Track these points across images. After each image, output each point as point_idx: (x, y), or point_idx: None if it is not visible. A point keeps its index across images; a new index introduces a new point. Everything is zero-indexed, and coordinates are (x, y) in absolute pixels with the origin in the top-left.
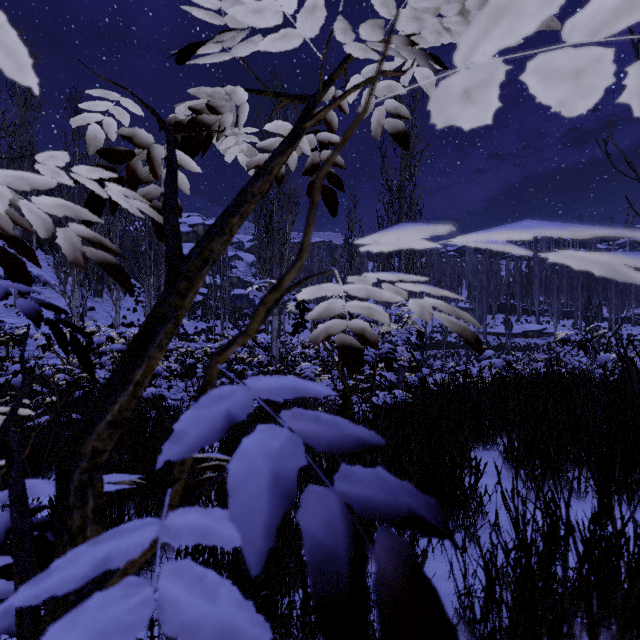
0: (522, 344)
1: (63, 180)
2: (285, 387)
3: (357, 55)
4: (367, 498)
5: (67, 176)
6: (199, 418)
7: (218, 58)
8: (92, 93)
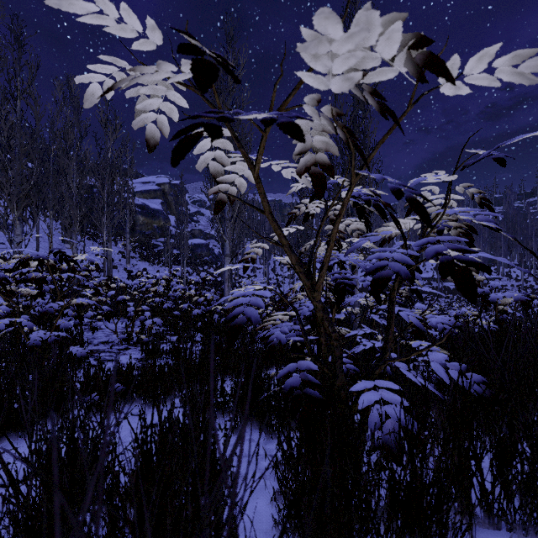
0: (451, 288)
1: None
2: None
3: None
4: None
5: None
6: None
7: None
8: None
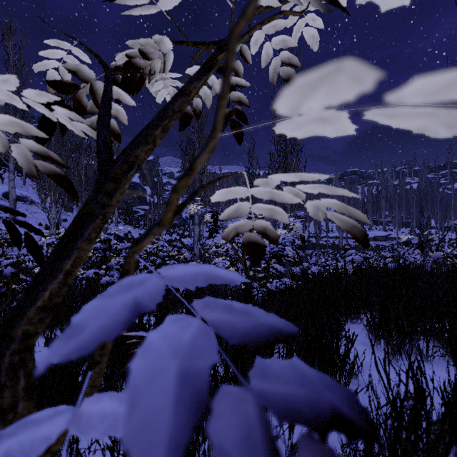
0: (373, 245)
1: (18, 105)
2: (198, 275)
3: (260, 3)
4: (286, 398)
5: (21, 101)
6: (102, 309)
7: (148, 11)
8: (49, 43)
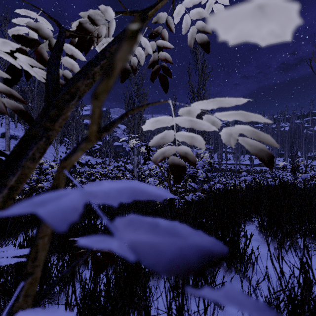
0: (258, 170)
1: None
2: (123, 190)
3: None
4: None
5: None
6: None
7: None
8: (19, 12)
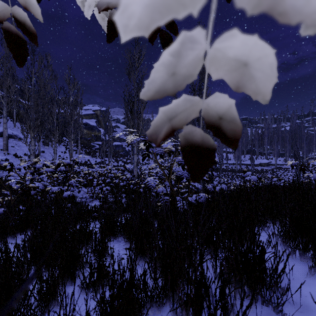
0: (259, 169)
1: None
2: None
3: None
4: None
5: None
6: None
7: None
8: None
